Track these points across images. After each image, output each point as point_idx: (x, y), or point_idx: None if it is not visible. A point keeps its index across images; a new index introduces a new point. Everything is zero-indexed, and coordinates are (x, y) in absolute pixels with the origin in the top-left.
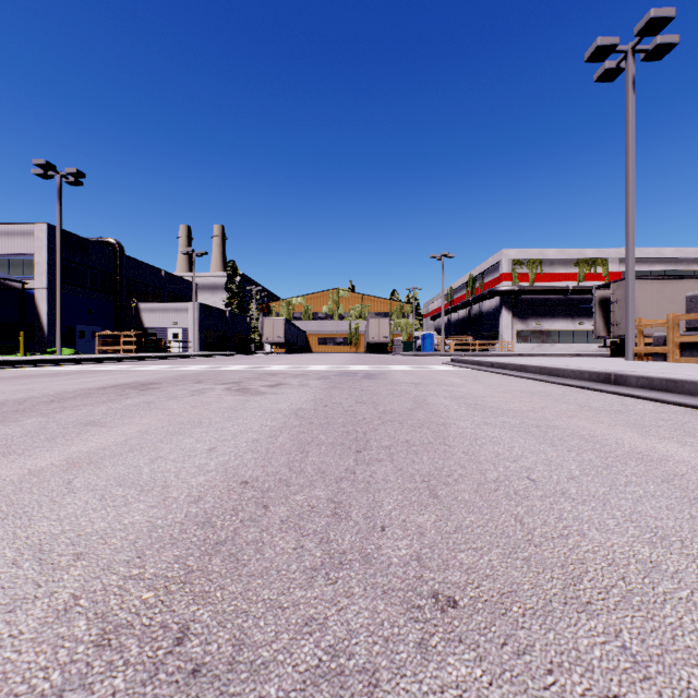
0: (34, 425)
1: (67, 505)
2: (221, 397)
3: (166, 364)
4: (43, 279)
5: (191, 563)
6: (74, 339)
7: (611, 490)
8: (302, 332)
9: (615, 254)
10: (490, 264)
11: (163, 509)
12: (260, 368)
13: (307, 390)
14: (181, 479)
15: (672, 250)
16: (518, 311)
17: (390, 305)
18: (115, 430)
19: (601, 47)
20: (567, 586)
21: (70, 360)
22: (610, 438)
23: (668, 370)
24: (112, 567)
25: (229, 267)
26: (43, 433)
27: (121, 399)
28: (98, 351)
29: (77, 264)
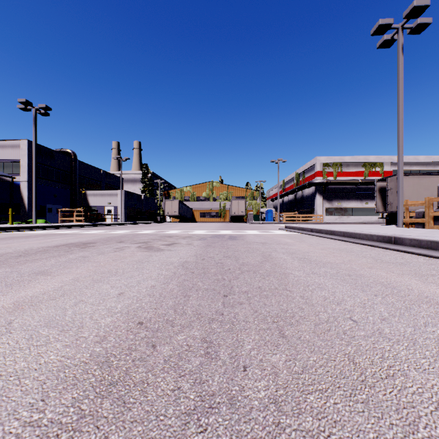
0: (1, 274)
1: (1, 345)
2: (134, 253)
3: (102, 230)
4: (25, 175)
5: (85, 406)
6: (45, 213)
7: (415, 330)
8: (190, 208)
9: (388, 159)
10: (308, 166)
11: (73, 349)
12: (162, 232)
13: (191, 248)
14: (94, 320)
15: (424, 157)
16: (326, 195)
17: (245, 192)
18: (56, 278)
19: (382, 25)
20: (407, 434)
21: (40, 227)
22: (402, 285)
23: (428, 234)
24: (17, 412)
25: (143, 168)
26: (5, 280)
27: (67, 254)
28: (60, 221)
29: (47, 166)
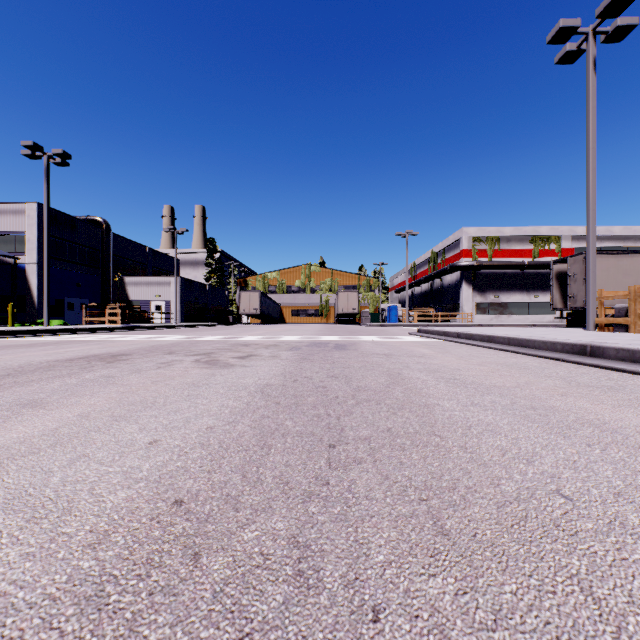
0: None
1: None
2: (187, 370)
3: (145, 335)
4: (33, 255)
5: None
6: (63, 311)
7: None
8: (277, 304)
9: (568, 232)
10: (451, 241)
11: (39, 563)
12: (234, 338)
13: (277, 363)
14: (94, 495)
15: (620, 228)
16: (477, 285)
17: (358, 280)
18: (52, 413)
19: (563, 29)
20: None
21: (54, 330)
22: (626, 426)
23: None
24: None
25: (209, 244)
26: None
27: (82, 373)
28: (85, 322)
29: (66, 241)
